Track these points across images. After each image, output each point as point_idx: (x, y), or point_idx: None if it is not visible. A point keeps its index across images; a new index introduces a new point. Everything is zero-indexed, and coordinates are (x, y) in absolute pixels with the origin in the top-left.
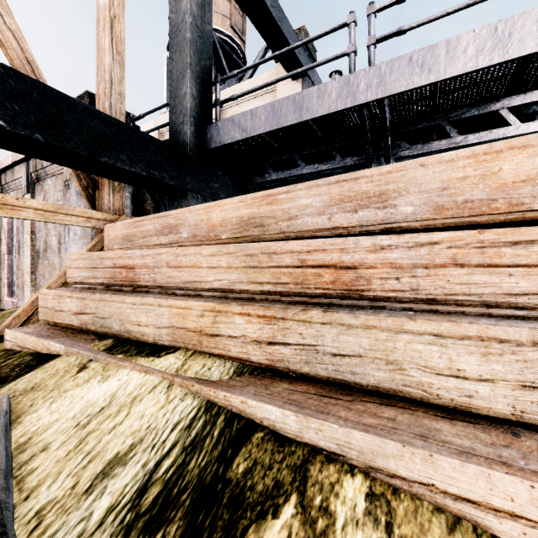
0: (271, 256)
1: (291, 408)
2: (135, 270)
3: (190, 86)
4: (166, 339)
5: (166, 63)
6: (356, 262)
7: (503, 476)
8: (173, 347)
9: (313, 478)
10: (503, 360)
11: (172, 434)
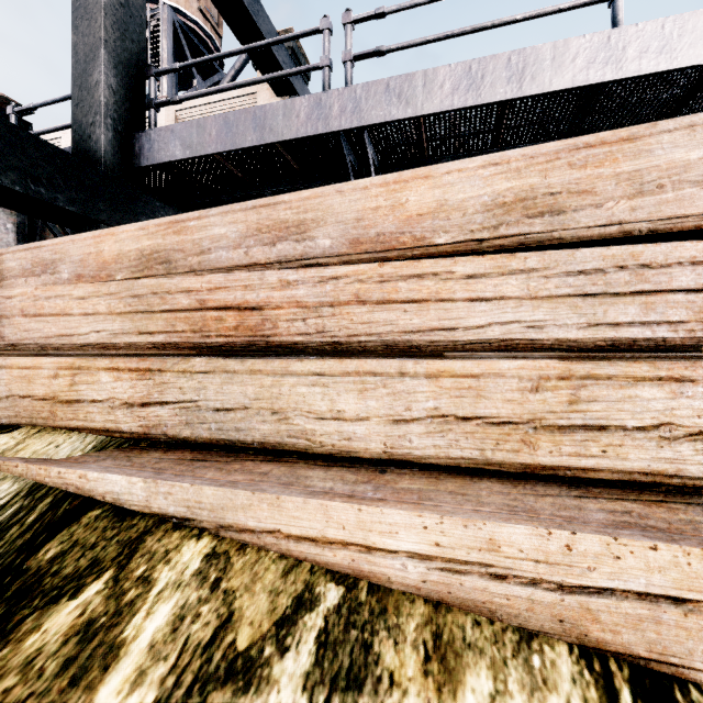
0: (164, 297)
1: (143, 475)
2: None
3: (106, 72)
4: (4, 414)
5: None
6: (262, 302)
7: (338, 505)
8: (14, 425)
9: (145, 549)
10: (377, 395)
11: None
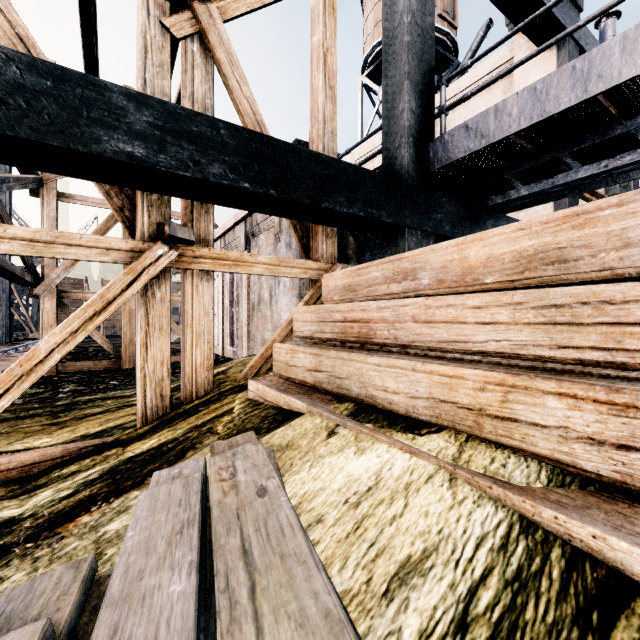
0: (600, 307)
1: None
2: (370, 325)
3: (408, 99)
4: (424, 412)
5: (359, 88)
6: None
7: None
8: (434, 424)
9: None
10: None
11: (479, 552)
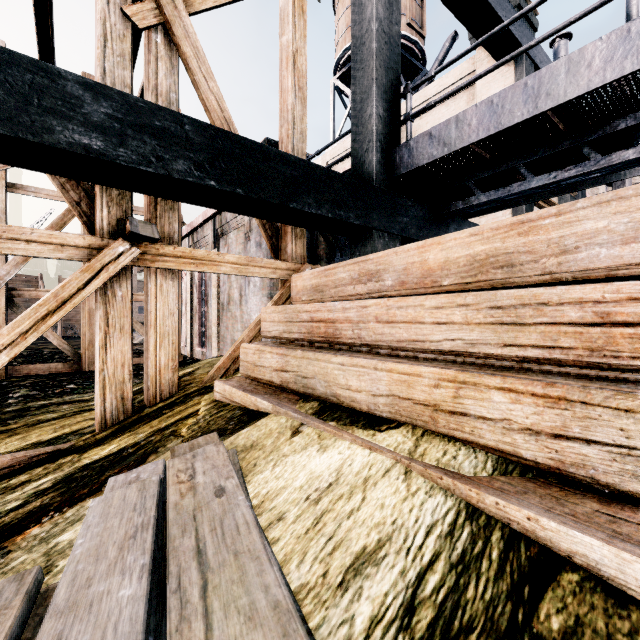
0: (539, 308)
1: (630, 550)
2: (336, 325)
3: (376, 105)
4: (385, 409)
5: (331, 90)
6: None
7: None
8: (394, 421)
9: None
10: None
11: (429, 539)
